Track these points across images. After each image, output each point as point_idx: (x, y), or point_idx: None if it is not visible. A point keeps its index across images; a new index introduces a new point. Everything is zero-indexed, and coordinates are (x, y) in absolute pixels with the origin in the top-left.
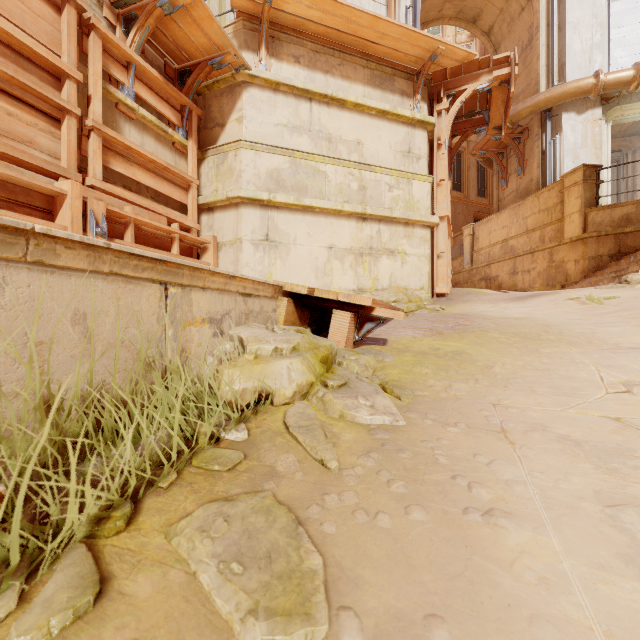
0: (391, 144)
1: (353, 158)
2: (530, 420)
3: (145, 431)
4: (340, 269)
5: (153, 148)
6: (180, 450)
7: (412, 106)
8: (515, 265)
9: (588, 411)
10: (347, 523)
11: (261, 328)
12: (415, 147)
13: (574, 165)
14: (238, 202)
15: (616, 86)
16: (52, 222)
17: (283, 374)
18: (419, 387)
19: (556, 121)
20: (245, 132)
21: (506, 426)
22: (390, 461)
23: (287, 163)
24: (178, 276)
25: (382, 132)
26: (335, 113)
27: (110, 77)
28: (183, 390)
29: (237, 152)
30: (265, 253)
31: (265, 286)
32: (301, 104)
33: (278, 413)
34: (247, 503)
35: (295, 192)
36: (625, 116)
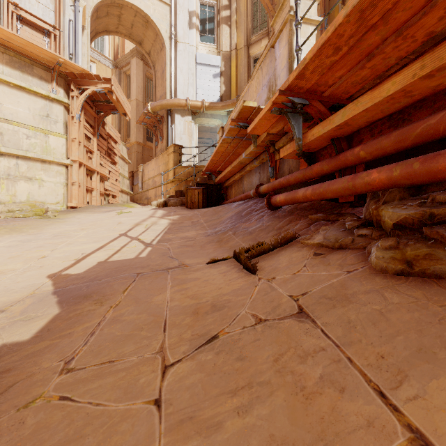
0: (30, 109)
1: None
2: None
3: None
4: None
5: None
6: None
7: (50, 88)
8: (156, 192)
9: None
10: None
11: None
12: (53, 114)
13: (180, 142)
14: None
15: (195, 108)
16: None
17: None
18: None
19: (173, 117)
20: None
21: None
22: None
23: None
24: None
25: (21, 99)
26: None
27: None
28: None
29: None
30: None
31: None
32: None
33: None
34: None
35: None
36: (204, 123)
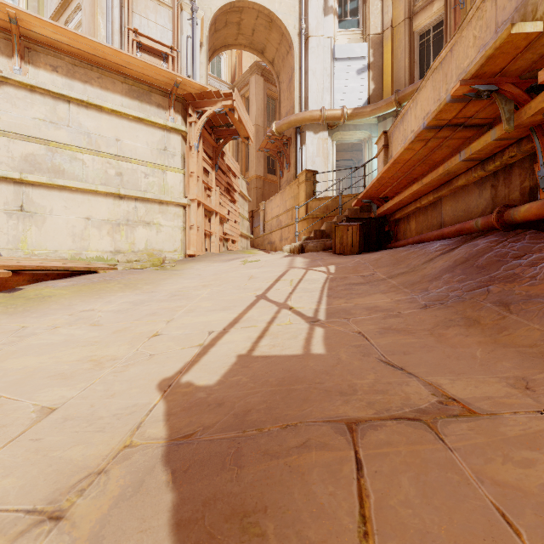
0: (148, 143)
1: (112, 151)
2: None
3: None
4: (98, 235)
5: None
6: None
7: (167, 116)
8: (282, 234)
9: (24, 324)
10: None
11: None
12: (171, 147)
13: (312, 168)
14: None
15: (333, 119)
16: None
17: None
18: None
19: (303, 136)
20: None
21: None
22: None
23: (43, 150)
24: None
25: (140, 133)
26: (94, 115)
27: None
28: None
29: None
30: (19, 221)
31: None
32: (59, 104)
33: None
34: None
35: (52, 173)
36: (343, 139)
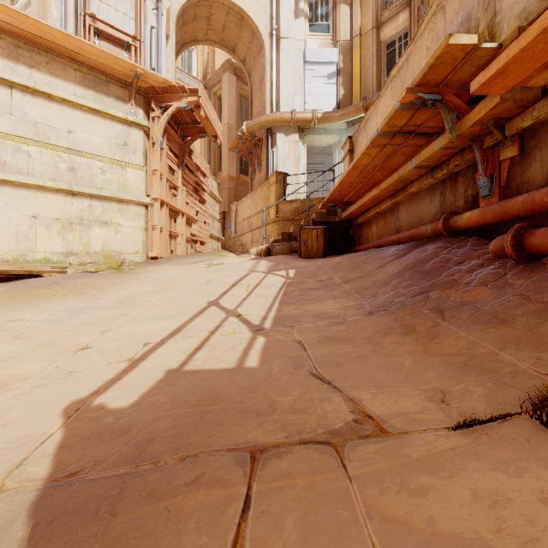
0: (106, 136)
1: (63, 143)
2: None
3: None
4: (46, 235)
5: None
6: None
7: (128, 109)
8: (253, 236)
9: None
10: None
11: None
12: (131, 142)
13: (284, 170)
14: None
15: (304, 122)
16: None
17: None
18: None
19: (275, 137)
20: None
21: None
22: None
23: None
24: None
25: (96, 126)
26: (42, 103)
27: None
28: None
29: None
30: None
31: None
32: None
33: None
34: None
35: None
36: (314, 142)
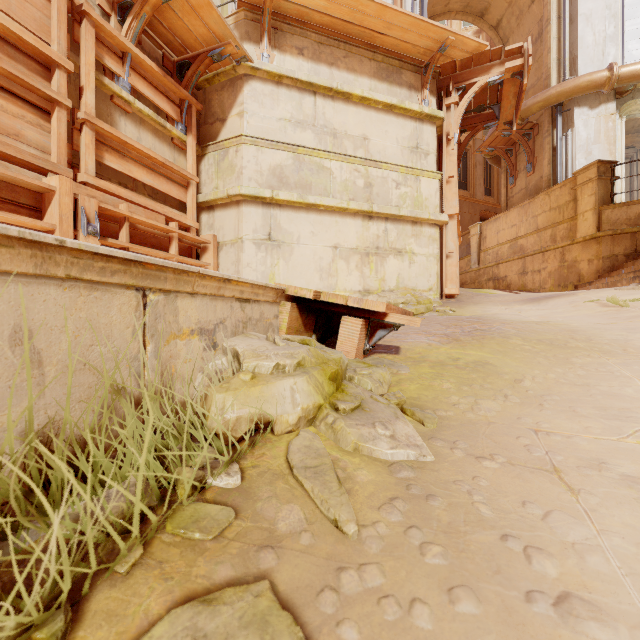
0: (398, 139)
1: (359, 154)
2: (584, 454)
3: (89, 505)
4: (345, 269)
5: (150, 143)
6: (153, 506)
7: (420, 100)
8: (525, 265)
9: None
10: (376, 635)
11: (260, 339)
12: (423, 142)
13: (587, 161)
14: (239, 200)
15: (631, 79)
16: (39, 220)
17: (286, 396)
18: (443, 407)
19: (568, 116)
20: (246, 127)
21: (557, 463)
22: (423, 519)
23: (290, 159)
24: (159, 280)
25: (389, 127)
26: (340, 107)
27: (104, 68)
28: (161, 423)
29: (238, 148)
30: (267, 253)
31: (266, 290)
32: (305, 98)
33: (280, 445)
34: (234, 607)
35: (299, 189)
36: (639, 110)
